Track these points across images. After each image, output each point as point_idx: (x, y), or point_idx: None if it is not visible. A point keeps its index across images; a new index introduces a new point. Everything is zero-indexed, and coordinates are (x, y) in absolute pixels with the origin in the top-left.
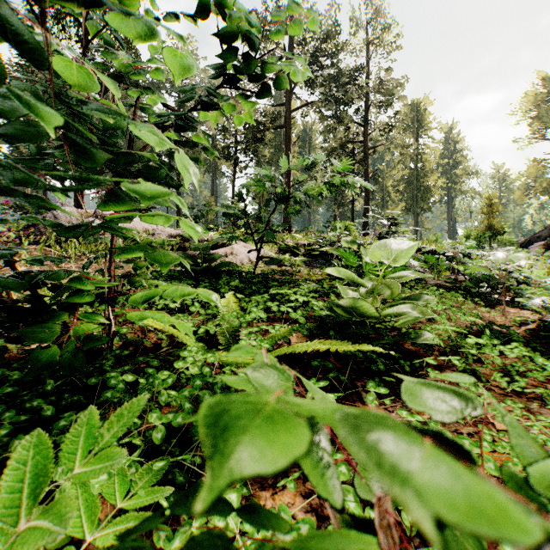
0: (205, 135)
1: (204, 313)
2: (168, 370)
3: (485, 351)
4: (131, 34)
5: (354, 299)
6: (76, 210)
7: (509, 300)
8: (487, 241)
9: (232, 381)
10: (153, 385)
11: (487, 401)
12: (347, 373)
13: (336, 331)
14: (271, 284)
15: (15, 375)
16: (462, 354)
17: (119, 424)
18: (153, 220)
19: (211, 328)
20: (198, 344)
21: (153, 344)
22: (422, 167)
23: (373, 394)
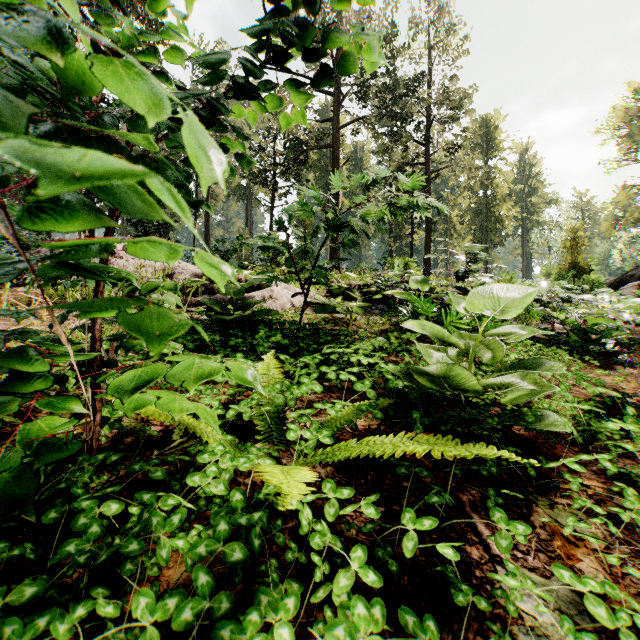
0: (237, 133)
1: (236, 383)
2: (179, 484)
3: (638, 444)
4: None
5: (449, 368)
6: None
7: None
8: (571, 280)
9: None
10: (148, 525)
11: None
12: (449, 484)
13: (419, 410)
14: (323, 339)
15: None
16: (596, 442)
17: None
18: (142, 253)
19: (245, 412)
20: (225, 437)
21: (162, 431)
22: (492, 194)
23: (506, 534)
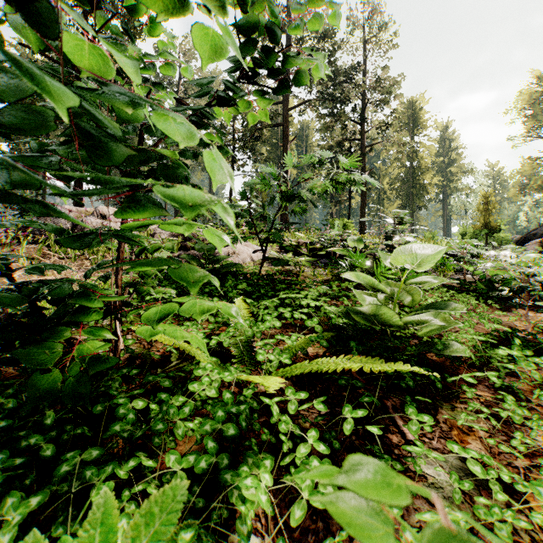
0: (217, 131)
1: (214, 321)
2: (181, 391)
3: (520, 365)
4: (150, 2)
5: (378, 308)
6: (76, 208)
7: (531, 305)
8: (483, 238)
9: (348, 517)
10: (167, 414)
11: (542, 429)
12: (377, 392)
13: (355, 340)
14: (279, 287)
15: (9, 403)
16: (491, 365)
17: (149, 532)
18: (170, 227)
19: (225, 340)
20: (211, 359)
21: (160, 356)
22: (418, 165)
23: (416, 422)
